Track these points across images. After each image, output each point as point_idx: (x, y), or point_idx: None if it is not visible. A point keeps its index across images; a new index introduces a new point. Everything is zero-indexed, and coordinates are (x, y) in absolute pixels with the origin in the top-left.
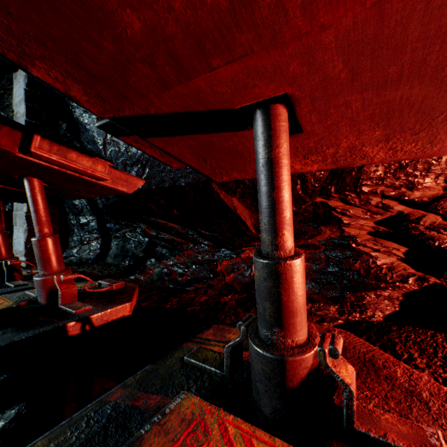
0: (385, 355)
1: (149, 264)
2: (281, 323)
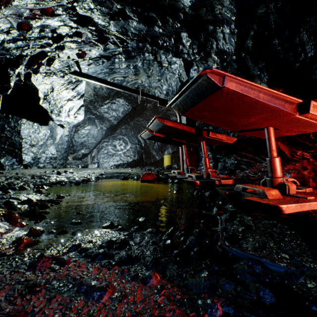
0: None
1: (237, 172)
2: (272, 172)
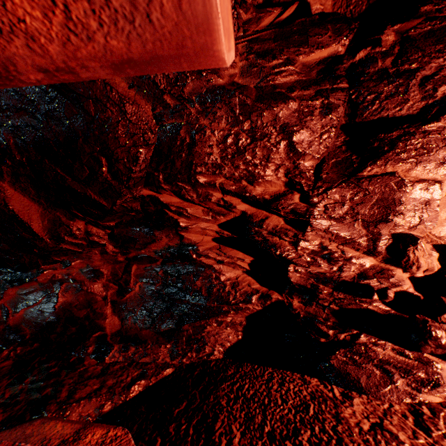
0: None
1: None
2: None
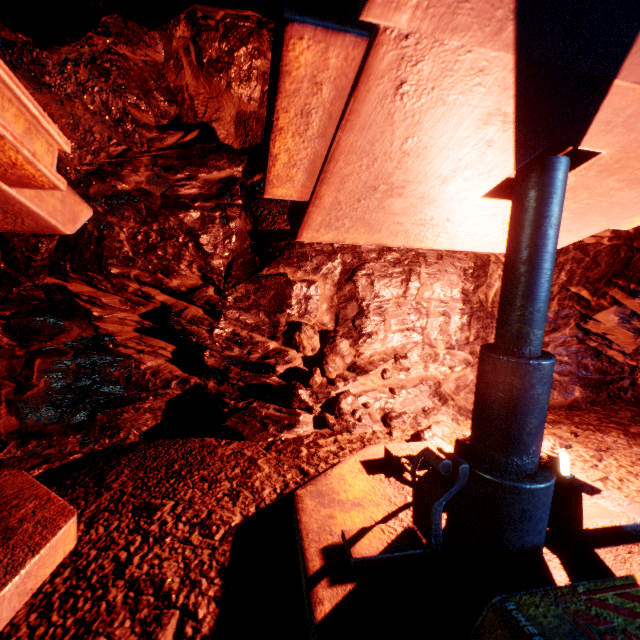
0: (40, 490)
1: None
2: None
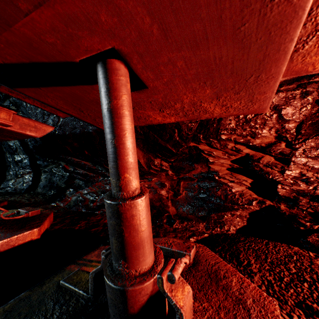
0: (227, 266)
1: (68, 193)
2: (124, 256)
